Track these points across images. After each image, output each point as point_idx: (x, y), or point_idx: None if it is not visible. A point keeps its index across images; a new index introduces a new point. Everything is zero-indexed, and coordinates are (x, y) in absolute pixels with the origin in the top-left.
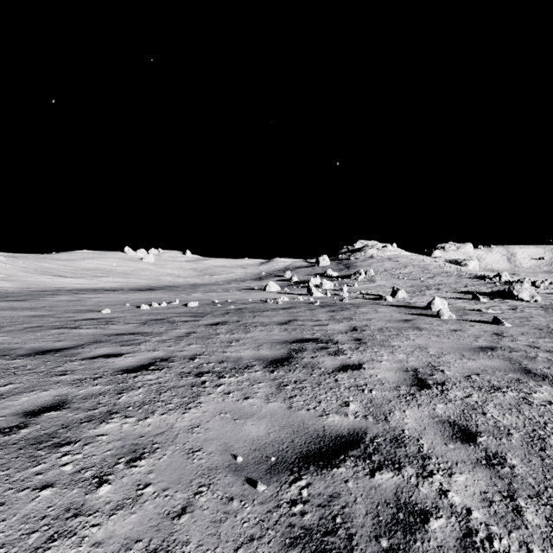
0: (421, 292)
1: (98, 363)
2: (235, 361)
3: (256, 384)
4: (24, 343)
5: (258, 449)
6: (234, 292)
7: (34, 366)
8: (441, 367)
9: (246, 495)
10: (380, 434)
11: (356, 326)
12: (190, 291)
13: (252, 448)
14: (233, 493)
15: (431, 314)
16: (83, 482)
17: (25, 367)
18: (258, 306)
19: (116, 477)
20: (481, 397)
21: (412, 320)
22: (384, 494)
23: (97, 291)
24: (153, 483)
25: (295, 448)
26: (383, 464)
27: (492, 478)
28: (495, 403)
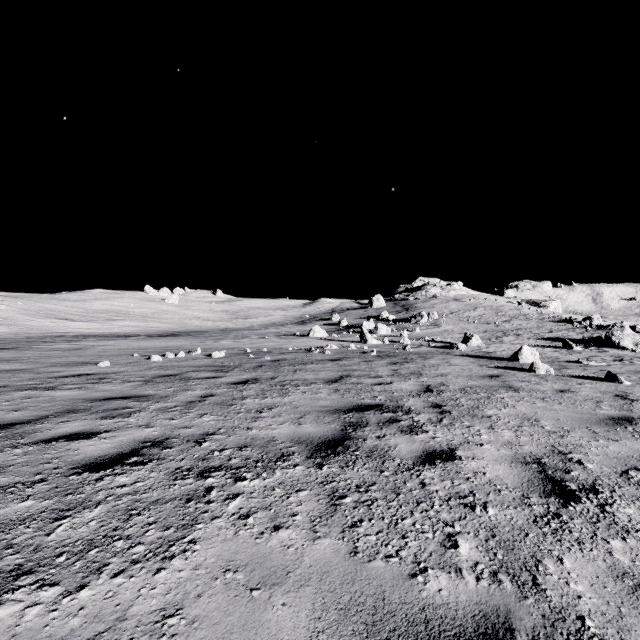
0: (497, 339)
1: (52, 450)
2: (264, 446)
3: (294, 495)
4: None
5: None
6: (271, 339)
7: None
8: (575, 455)
9: None
10: (541, 632)
11: (429, 384)
12: (218, 337)
13: None
14: None
15: (520, 367)
16: None
17: None
18: (300, 356)
19: None
20: None
21: (500, 377)
22: None
23: (106, 337)
24: None
25: None
26: None
27: None
28: None
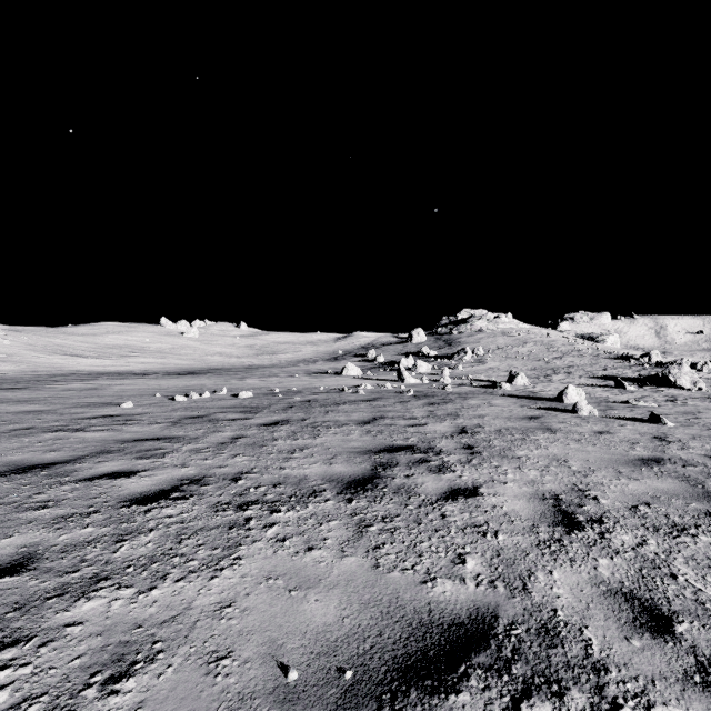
0: (546, 377)
1: (98, 487)
2: (296, 483)
3: (325, 524)
4: (1, 454)
5: (325, 653)
6: (301, 377)
7: (4, 493)
8: (593, 492)
9: None
10: (519, 618)
11: (465, 426)
12: (244, 376)
13: (315, 649)
14: None
15: (564, 408)
16: None
17: None
18: (332, 397)
19: None
20: (662, 546)
21: (540, 418)
22: None
23: (122, 376)
24: None
25: (384, 648)
26: (531, 684)
27: None
28: (685, 555)
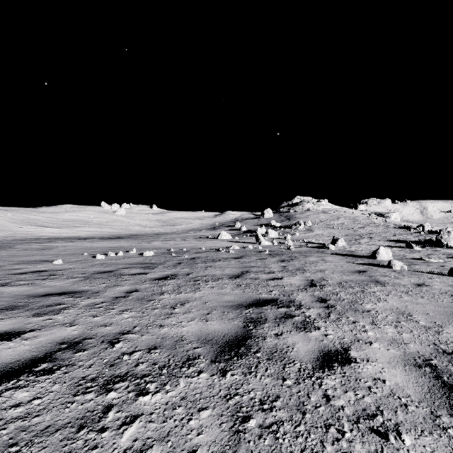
0: (356, 240)
1: None
2: (172, 347)
3: (195, 416)
4: None
5: None
6: (190, 240)
7: None
8: None
9: None
10: None
11: (312, 279)
12: (152, 240)
13: None
14: None
15: (379, 263)
16: None
17: None
18: (211, 255)
19: None
20: None
21: (366, 272)
22: None
23: (70, 240)
24: None
25: None
26: None
27: None
28: None
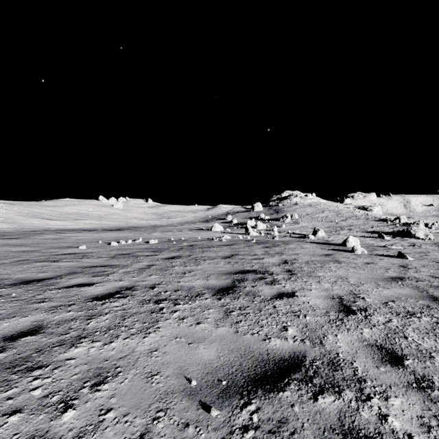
0: (336, 232)
1: (72, 291)
2: (188, 290)
3: (206, 311)
4: (12, 274)
5: (210, 373)
6: (186, 232)
7: (18, 294)
8: (362, 295)
9: (201, 421)
10: (318, 357)
11: (287, 259)
12: (151, 231)
13: (205, 371)
14: (189, 419)
15: (346, 249)
16: (49, 407)
17: (10, 295)
18: (206, 243)
19: (80, 402)
20: (400, 322)
21: (332, 255)
22: (329, 419)
23: (76, 231)
24: (114, 408)
25: (243, 371)
26: (324, 387)
27: (425, 401)
28: (413, 327)
